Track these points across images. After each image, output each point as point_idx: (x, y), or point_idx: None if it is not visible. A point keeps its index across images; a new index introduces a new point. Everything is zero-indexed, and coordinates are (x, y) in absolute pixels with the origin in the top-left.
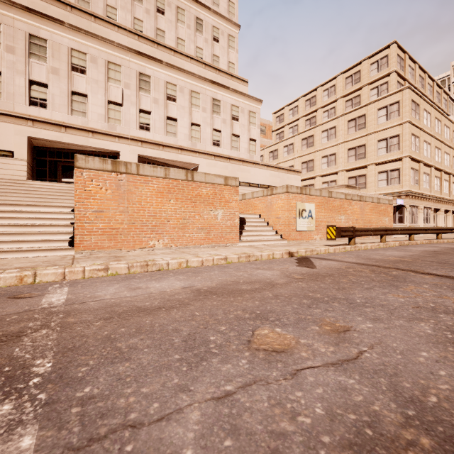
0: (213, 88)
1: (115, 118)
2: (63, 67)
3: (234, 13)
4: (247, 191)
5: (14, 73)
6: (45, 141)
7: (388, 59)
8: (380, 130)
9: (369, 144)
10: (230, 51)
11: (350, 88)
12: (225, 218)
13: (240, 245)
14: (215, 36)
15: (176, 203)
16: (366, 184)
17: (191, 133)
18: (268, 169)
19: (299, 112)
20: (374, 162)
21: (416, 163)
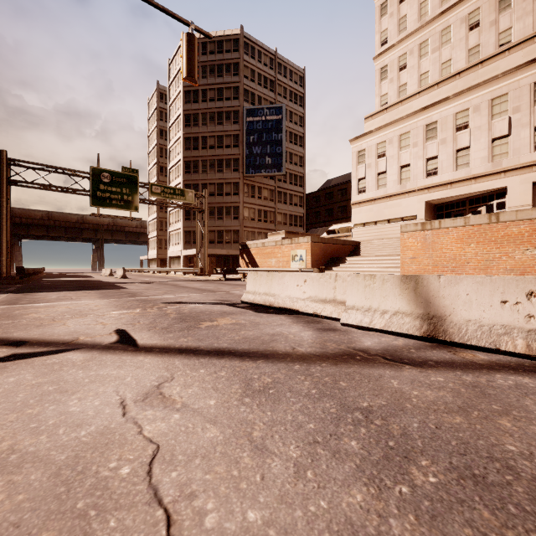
0: None
1: (501, 153)
2: (449, 134)
3: None
4: None
5: (417, 160)
6: (438, 200)
7: None
8: None
9: None
10: None
11: None
12: None
13: None
14: None
15: (476, 246)
16: None
17: None
18: None
19: None
20: None
21: None
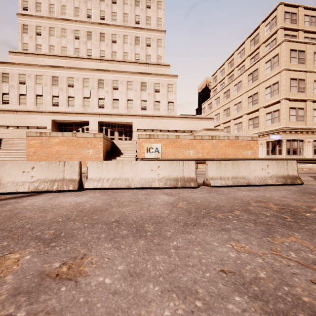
0: (141, 76)
1: (87, 105)
2: (65, 86)
3: (161, 24)
4: None
5: (47, 94)
6: (59, 120)
7: (276, 19)
8: (266, 80)
9: (260, 91)
10: (159, 49)
11: (253, 48)
12: (94, 153)
13: None
14: (148, 43)
15: (67, 147)
16: (258, 124)
17: (128, 105)
18: (183, 120)
19: (225, 73)
20: (263, 106)
21: (299, 102)
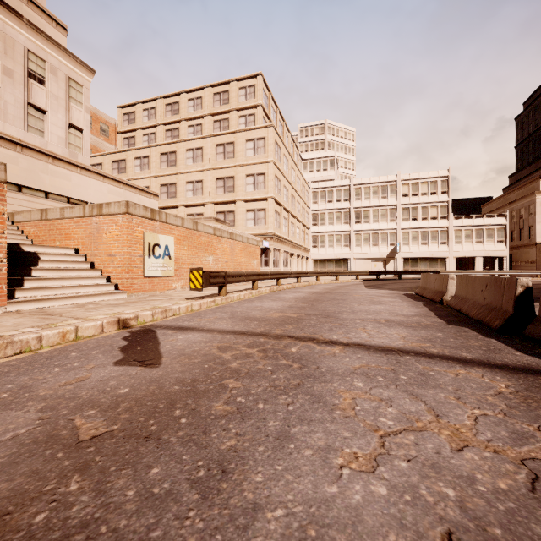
0: None
1: None
2: None
3: None
4: None
5: None
6: None
7: (255, 90)
8: (248, 164)
9: (238, 177)
10: None
11: (219, 107)
12: None
13: (11, 309)
14: None
15: None
16: (235, 222)
17: None
18: (106, 182)
19: (158, 117)
20: (243, 198)
21: (278, 206)
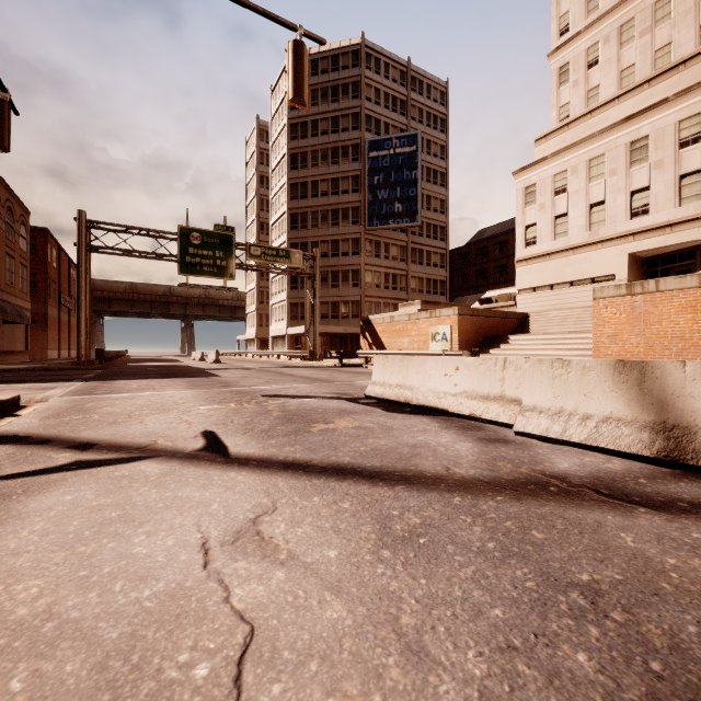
0: None
1: None
2: (668, 152)
3: None
4: None
5: (616, 194)
6: (649, 251)
7: None
8: None
9: None
10: None
11: None
12: None
13: None
14: None
15: None
16: None
17: None
18: None
19: None
20: None
21: None
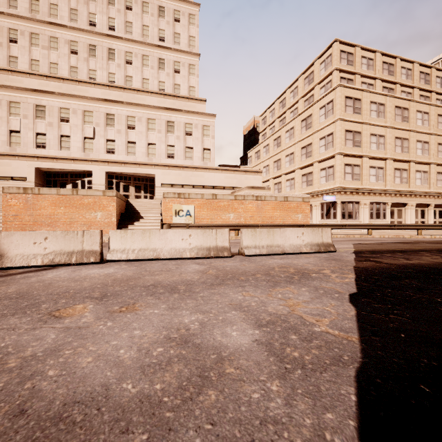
0: (167, 113)
1: (90, 148)
2: (55, 120)
3: (195, 45)
4: (200, 192)
5: (27, 130)
6: (47, 169)
7: (331, 58)
8: (320, 129)
9: (314, 142)
10: (191, 77)
11: (307, 88)
12: (104, 217)
13: None
14: (176, 69)
15: (65, 209)
16: (313, 181)
17: (149, 150)
18: (223, 173)
19: (275, 114)
20: (317, 160)
21: (355, 158)
